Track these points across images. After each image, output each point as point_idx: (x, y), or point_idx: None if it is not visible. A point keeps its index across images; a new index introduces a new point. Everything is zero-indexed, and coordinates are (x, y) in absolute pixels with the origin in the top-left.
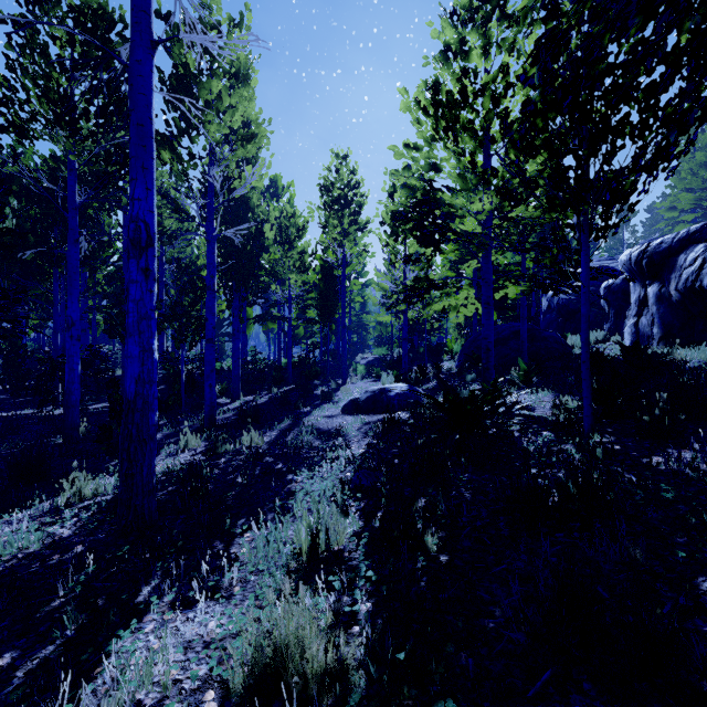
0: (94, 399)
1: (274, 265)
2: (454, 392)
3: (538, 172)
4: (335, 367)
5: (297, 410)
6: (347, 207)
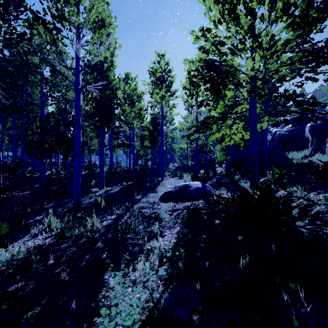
0: (26, 188)
1: (125, 116)
2: (249, 194)
3: (297, 35)
4: (158, 170)
5: (133, 197)
6: (164, 82)
